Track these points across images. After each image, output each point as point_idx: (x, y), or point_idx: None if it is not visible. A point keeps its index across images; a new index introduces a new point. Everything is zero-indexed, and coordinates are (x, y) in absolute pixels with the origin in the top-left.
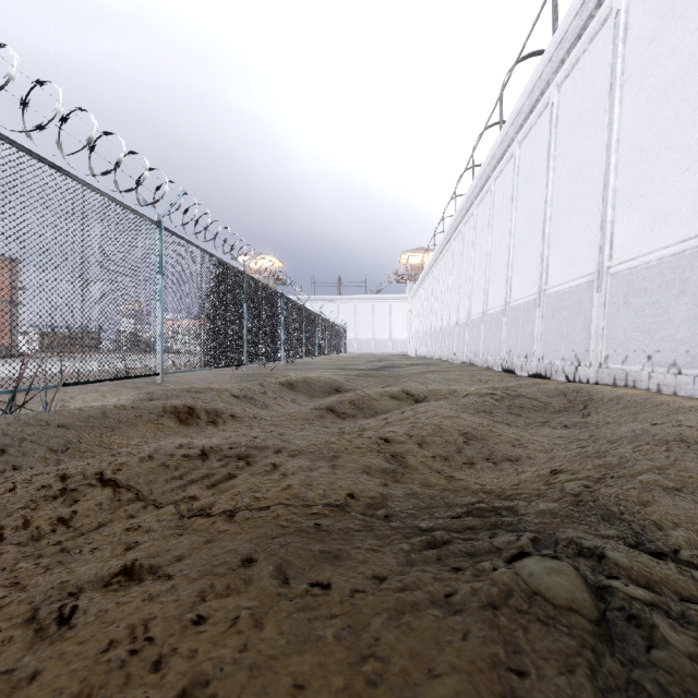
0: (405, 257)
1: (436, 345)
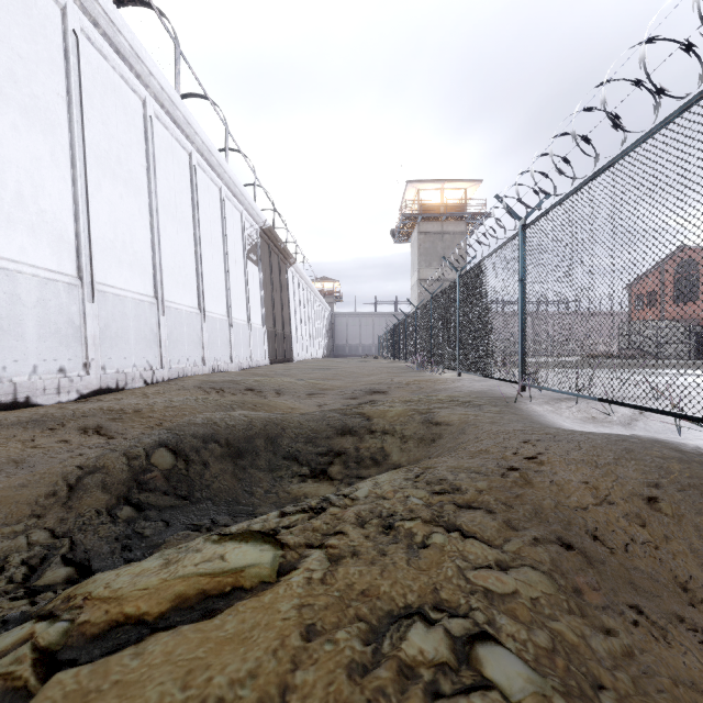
0: None
1: None
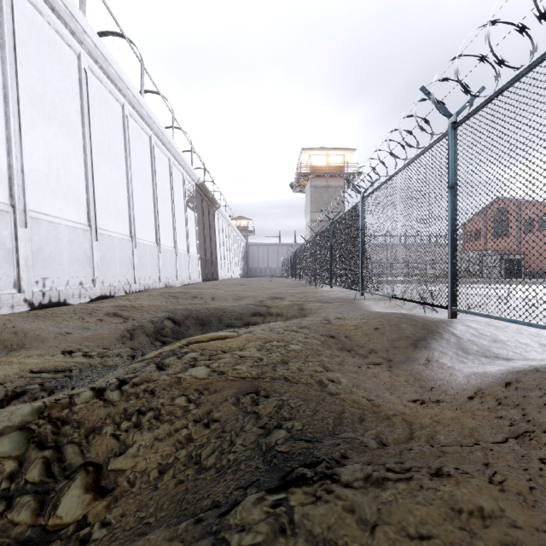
0: None
1: None
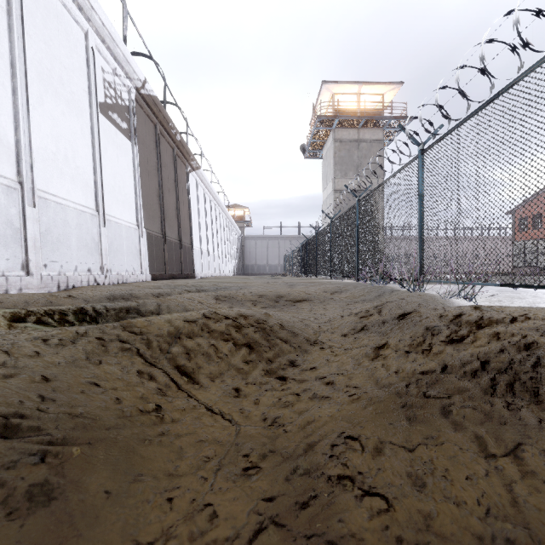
0: None
1: None
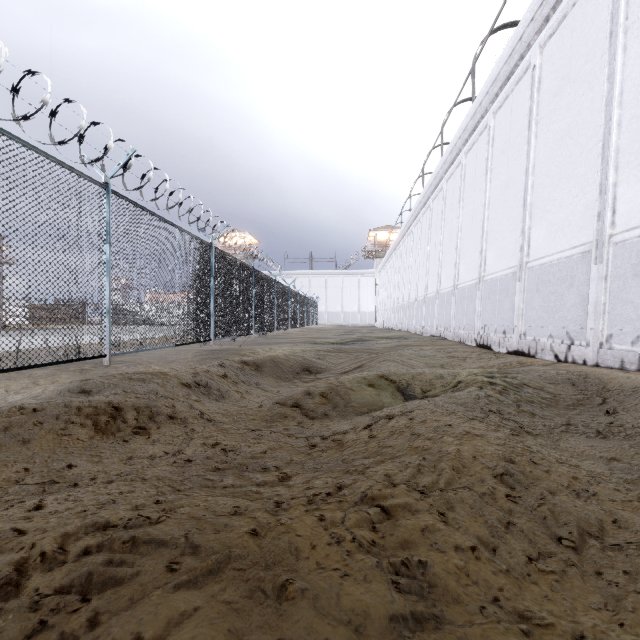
0: (372, 235)
1: (404, 317)
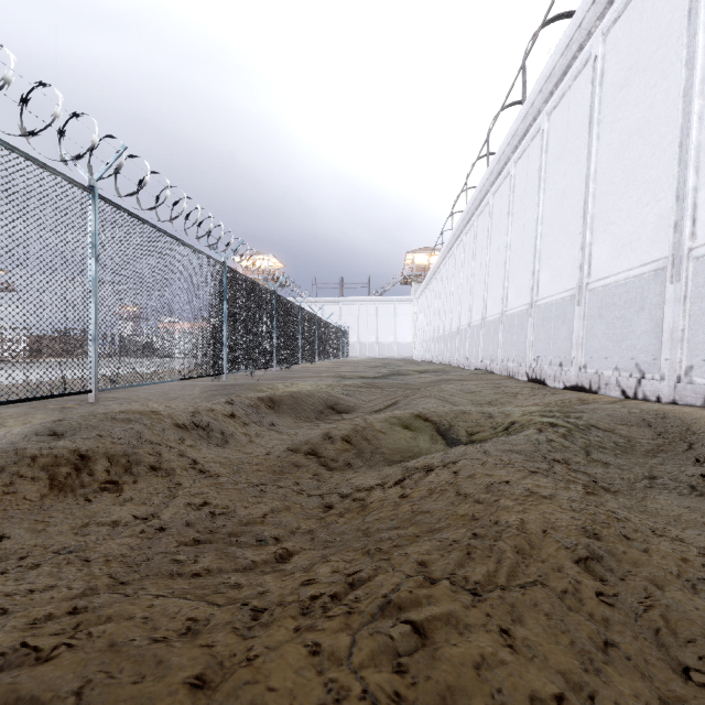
0: (410, 258)
1: (445, 349)
